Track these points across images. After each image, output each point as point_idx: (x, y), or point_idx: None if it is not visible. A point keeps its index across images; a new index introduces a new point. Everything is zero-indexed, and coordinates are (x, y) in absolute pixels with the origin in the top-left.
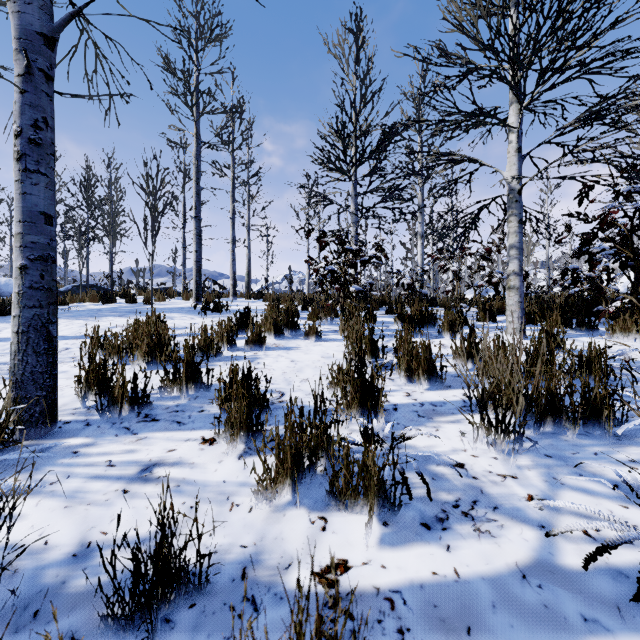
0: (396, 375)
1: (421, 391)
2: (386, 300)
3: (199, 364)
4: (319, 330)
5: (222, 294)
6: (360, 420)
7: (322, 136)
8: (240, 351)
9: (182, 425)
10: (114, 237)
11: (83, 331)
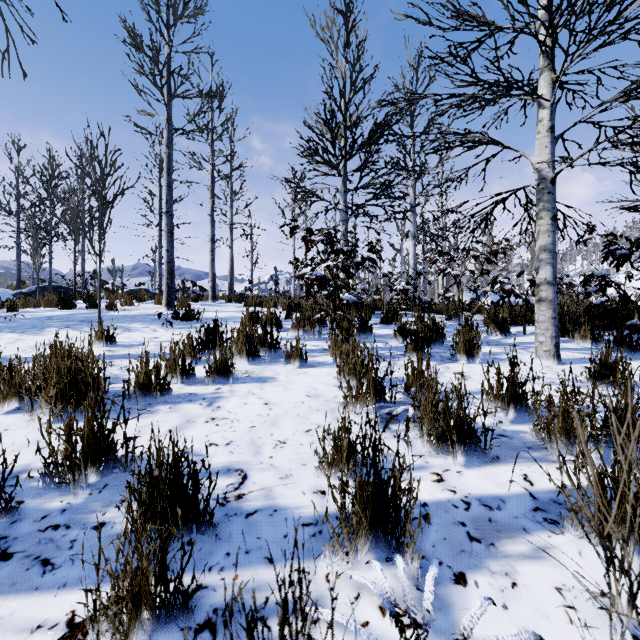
0: (413, 432)
1: (457, 469)
2: (378, 305)
3: (112, 430)
4: (304, 348)
5: (202, 296)
6: (371, 551)
7: (309, 126)
8: (198, 385)
9: (47, 572)
10: (77, 234)
11: (7, 350)
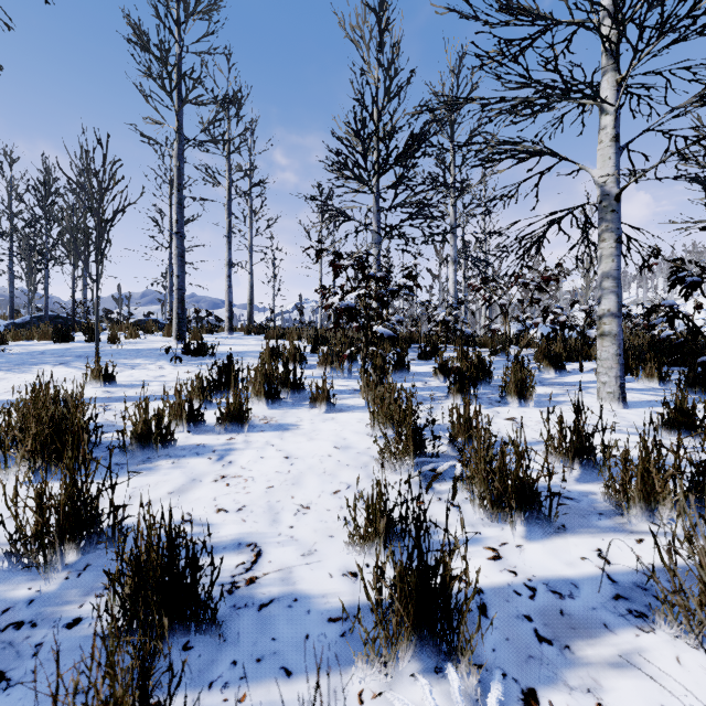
0: (461, 494)
1: (517, 543)
2: (414, 337)
3: (95, 497)
4: (332, 389)
5: (218, 327)
6: (416, 658)
7: (337, 137)
8: (208, 434)
9: None
10: (76, 257)
11: None
